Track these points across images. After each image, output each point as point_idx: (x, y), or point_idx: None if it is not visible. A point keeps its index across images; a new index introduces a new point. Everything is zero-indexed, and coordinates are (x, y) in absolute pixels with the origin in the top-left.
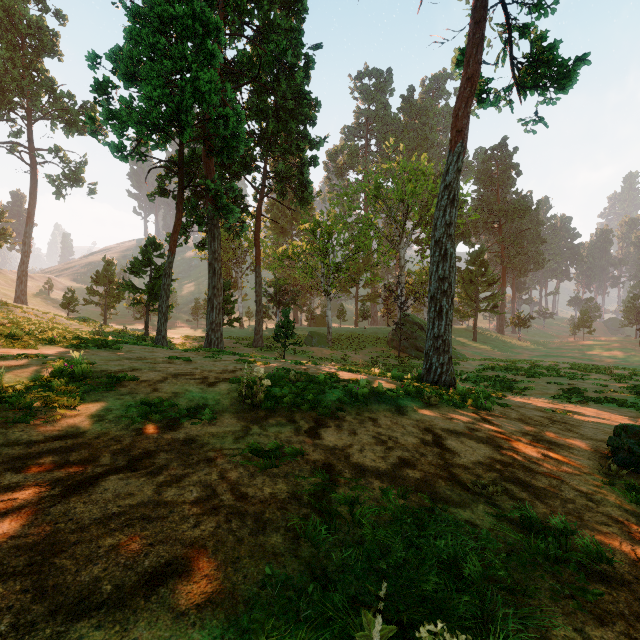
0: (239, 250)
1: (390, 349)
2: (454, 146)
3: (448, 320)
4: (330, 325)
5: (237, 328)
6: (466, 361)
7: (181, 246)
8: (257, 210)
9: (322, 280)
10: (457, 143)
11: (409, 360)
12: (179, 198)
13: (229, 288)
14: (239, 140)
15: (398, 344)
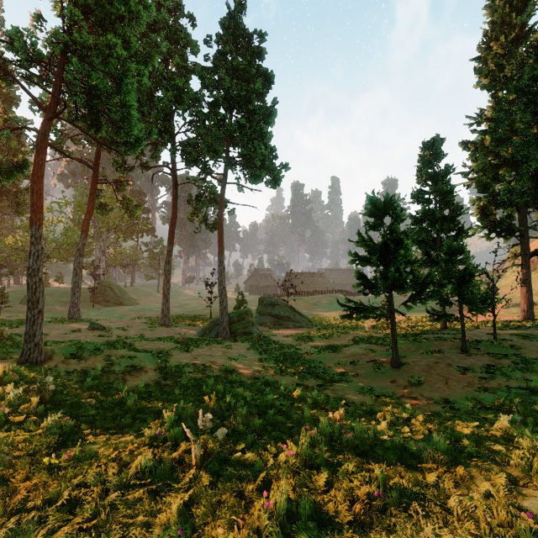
0: None
1: (90, 303)
2: (82, 235)
3: (78, 296)
4: None
5: None
6: (128, 307)
7: None
8: None
9: None
10: (83, 234)
11: (99, 308)
12: None
13: None
14: None
15: (95, 299)
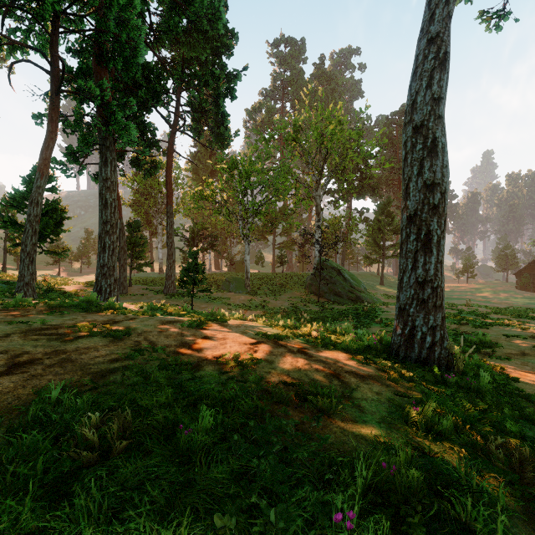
0: (158, 196)
1: (309, 294)
2: None
3: (440, 254)
4: (248, 270)
5: (157, 274)
6: (389, 306)
7: (73, 176)
8: (169, 145)
9: (240, 223)
10: None
11: (329, 305)
12: (52, 104)
13: (138, 229)
14: (129, 29)
15: (317, 289)
